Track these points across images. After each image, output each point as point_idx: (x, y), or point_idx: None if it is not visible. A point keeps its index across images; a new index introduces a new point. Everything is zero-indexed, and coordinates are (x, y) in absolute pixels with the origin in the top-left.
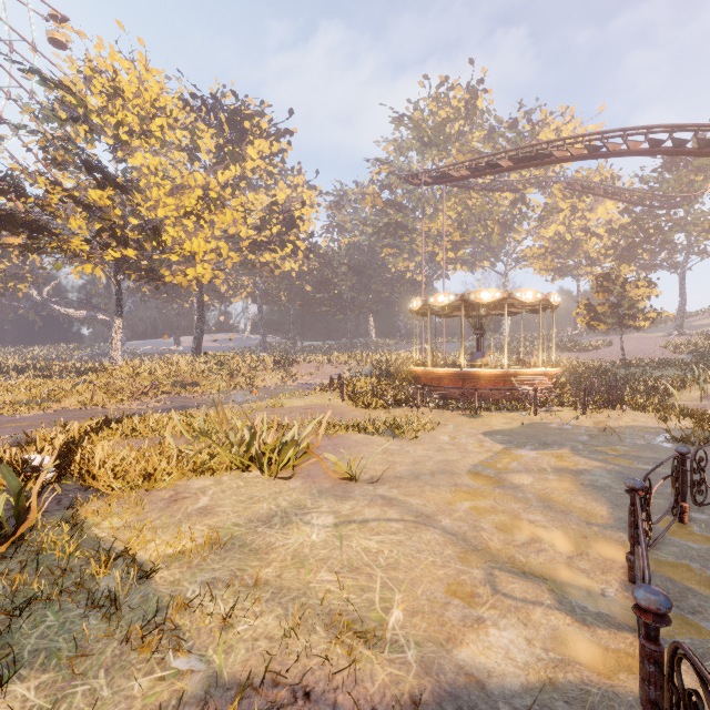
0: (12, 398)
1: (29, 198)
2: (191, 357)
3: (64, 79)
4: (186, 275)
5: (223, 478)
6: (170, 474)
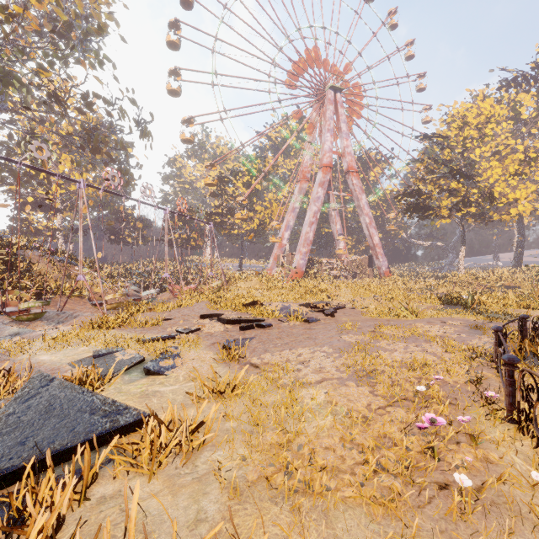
0: (418, 286)
1: (423, 195)
2: (511, 269)
3: (436, 129)
4: (509, 214)
5: (537, 311)
6: (512, 307)
